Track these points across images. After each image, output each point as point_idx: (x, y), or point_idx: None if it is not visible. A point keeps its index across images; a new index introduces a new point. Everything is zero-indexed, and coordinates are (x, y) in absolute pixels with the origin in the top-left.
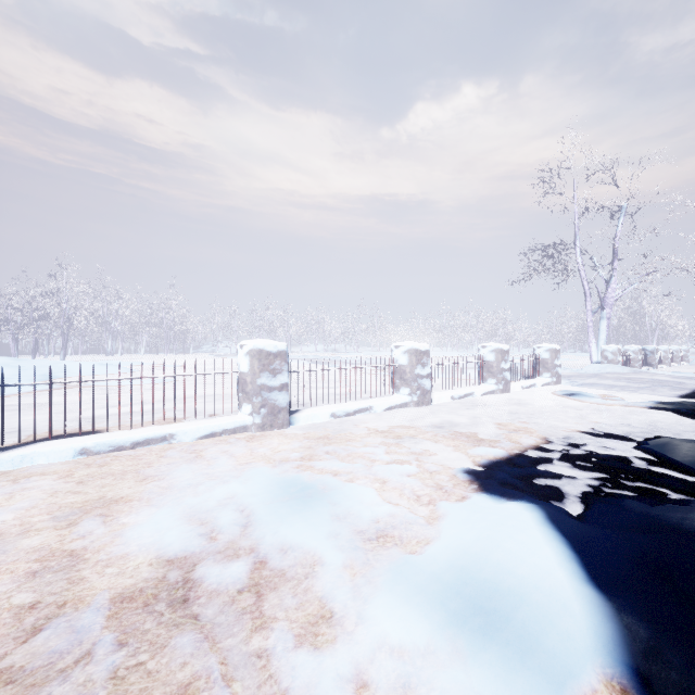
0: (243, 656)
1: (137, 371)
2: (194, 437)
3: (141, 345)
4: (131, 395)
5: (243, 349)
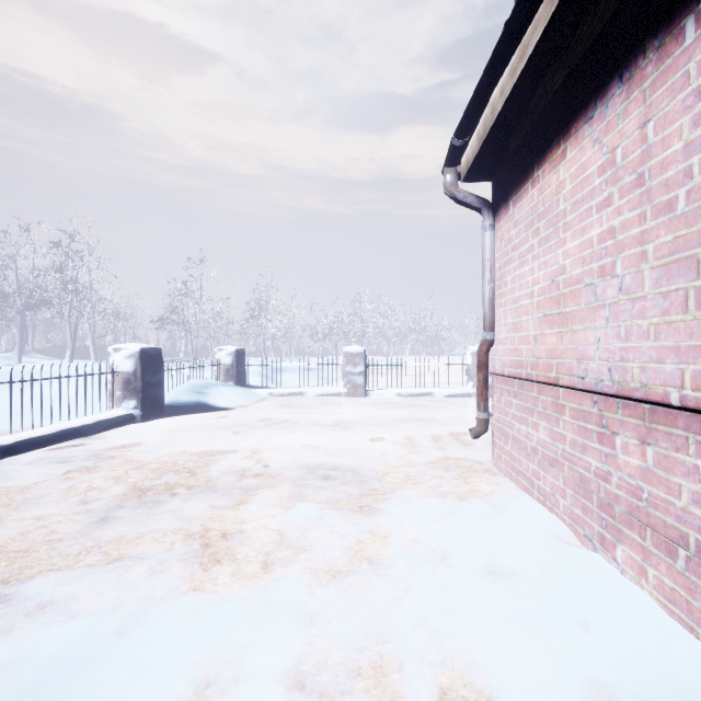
0: (451, 426)
1: (407, 368)
2: (443, 395)
3: (406, 349)
4: (415, 373)
5: (469, 351)
